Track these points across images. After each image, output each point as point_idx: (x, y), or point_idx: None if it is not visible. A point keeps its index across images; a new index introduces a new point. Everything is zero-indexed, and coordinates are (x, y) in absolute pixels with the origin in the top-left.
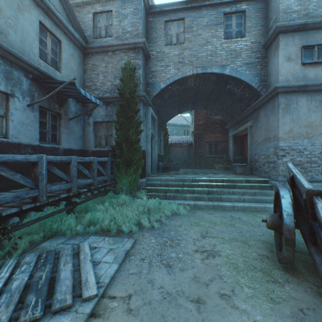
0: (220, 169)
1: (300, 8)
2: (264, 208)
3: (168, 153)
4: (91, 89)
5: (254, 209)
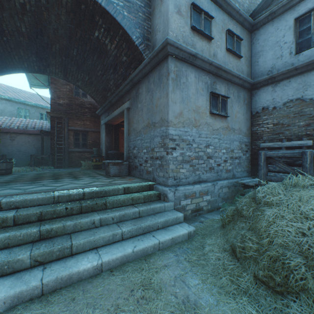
0: (88, 167)
1: None
2: (158, 246)
3: None
4: None
5: (143, 254)
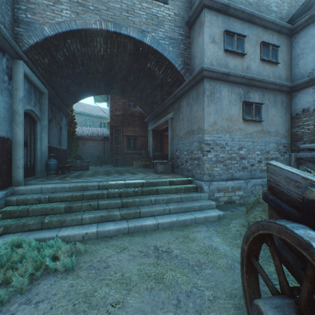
0: (139, 166)
1: None
2: (194, 220)
3: (76, 147)
4: None
5: (184, 223)
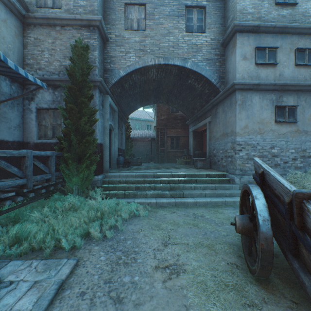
0: (181, 163)
1: (254, 11)
2: (224, 202)
3: (131, 147)
4: (34, 68)
5: (215, 204)
